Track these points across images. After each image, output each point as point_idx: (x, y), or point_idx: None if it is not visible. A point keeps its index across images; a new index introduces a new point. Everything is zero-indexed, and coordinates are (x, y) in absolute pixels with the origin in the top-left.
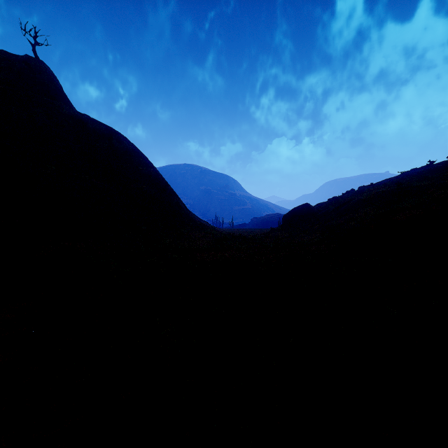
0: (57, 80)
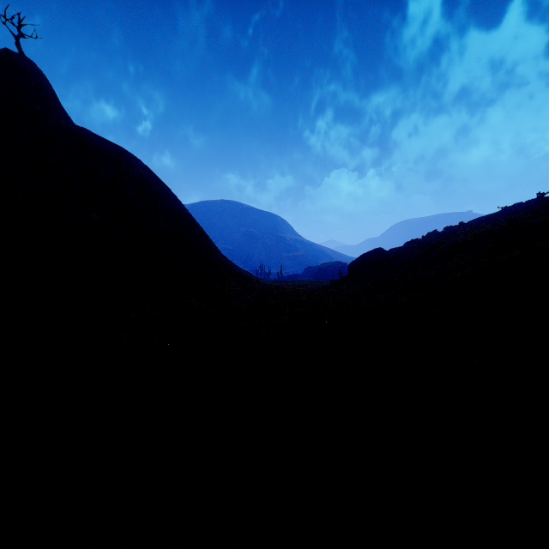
0: (49, 84)
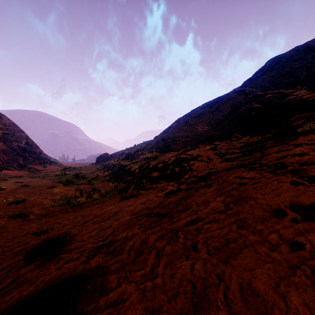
0: None
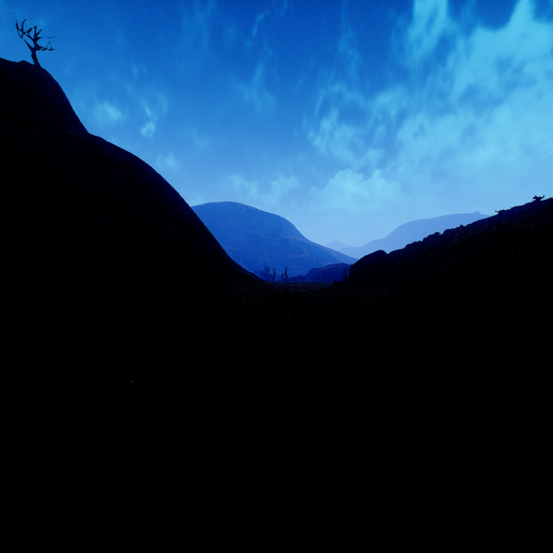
0: (64, 94)
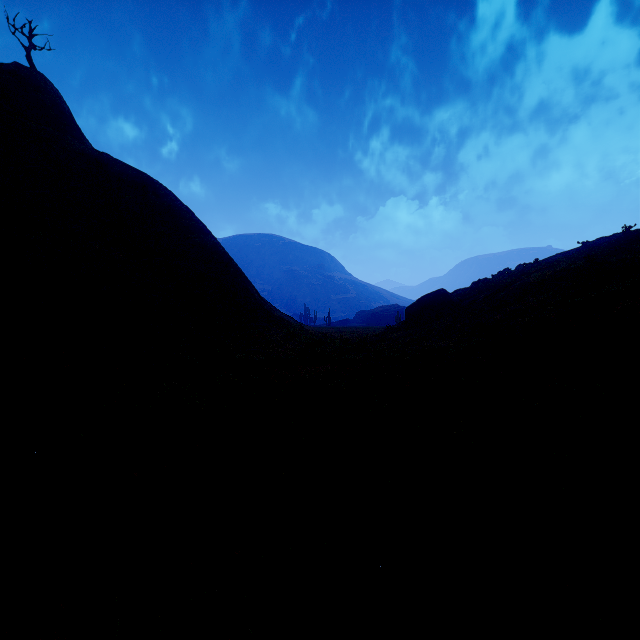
0: (64, 103)
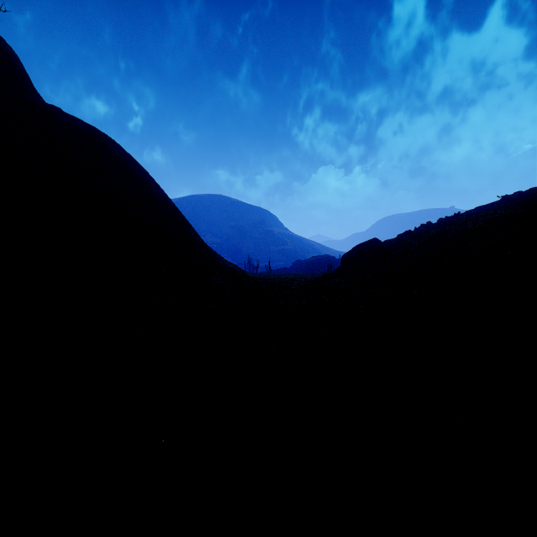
0: (18, 61)
